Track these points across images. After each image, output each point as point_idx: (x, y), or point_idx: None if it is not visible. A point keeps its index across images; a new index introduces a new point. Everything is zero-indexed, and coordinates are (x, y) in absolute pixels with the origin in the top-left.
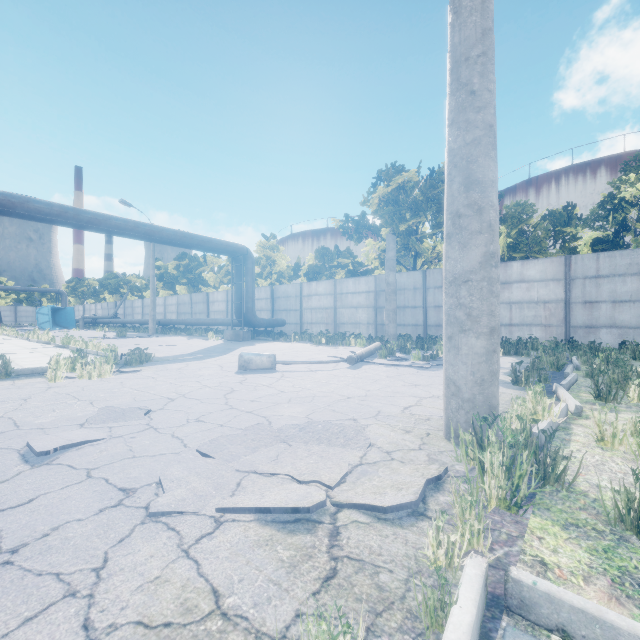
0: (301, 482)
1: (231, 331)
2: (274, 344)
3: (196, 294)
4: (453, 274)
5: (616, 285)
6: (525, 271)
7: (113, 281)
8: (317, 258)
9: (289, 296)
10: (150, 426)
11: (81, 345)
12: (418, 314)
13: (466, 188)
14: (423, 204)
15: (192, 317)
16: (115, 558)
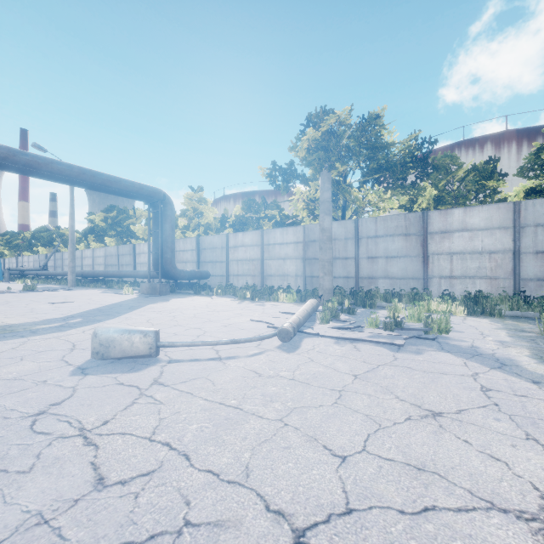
0: None
1: (147, 284)
2: (192, 299)
3: (123, 246)
4: None
5: None
6: (468, 219)
7: (46, 234)
8: (244, 209)
9: (215, 247)
10: None
11: None
12: (349, 266)
13: None
14: (354, 150)
15: (119, 269)
16: None
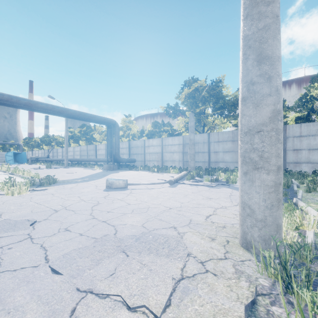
0: (130, 308)
1: (107, 165)
2: (129, 172)
3: (90, 145)
4: (248, 126)
5: (310, 140)
6: None
7: (47, 139)
8: (152, 127)
9: (138, 146)
10: (29, 236)
11: (22, 173)
12: (205, 156)
13: (258, 62)
14: (208, 98)
15: (88, 157)
16: None
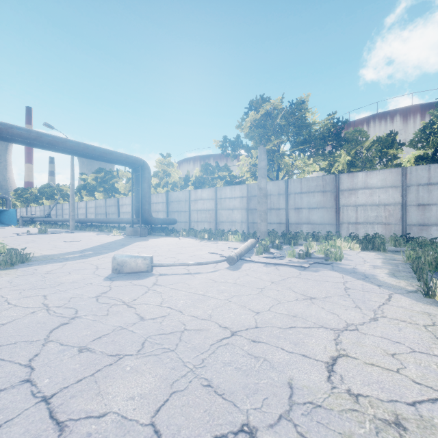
0: None
1: (131, 228)
2: (165, 239)
3: (109, 199)
4: None
5: None
6: (368, 180)
7: (49, 190)
8: (202, 171)
9: (180, 200)
10: None
11: None
12: (281, 214)
13: None
14: (285, 128)
15: (106, 217)
16: None
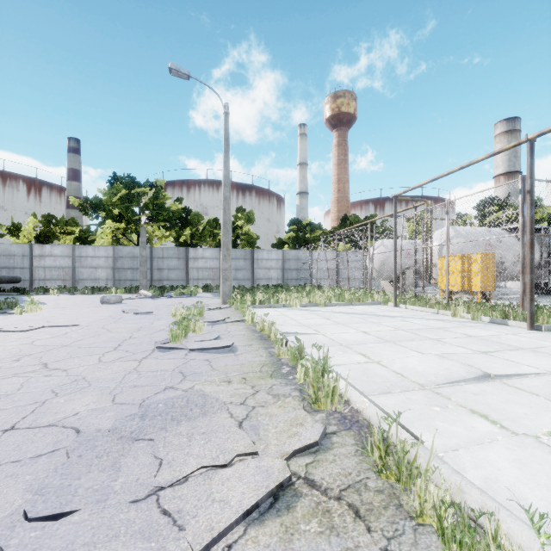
0: (211, 308)
1: None
2: (42, 296)
3: None
4: (224, 268)
5: (237, 263)
6: (205, 253)
7: None
8: (42, 222)
9: (13, 255)
10: (151, 311)
11: None
12: (147, 273)
13: (227, 250)
14: (149, 205)
15: None
16: (205, 313)
